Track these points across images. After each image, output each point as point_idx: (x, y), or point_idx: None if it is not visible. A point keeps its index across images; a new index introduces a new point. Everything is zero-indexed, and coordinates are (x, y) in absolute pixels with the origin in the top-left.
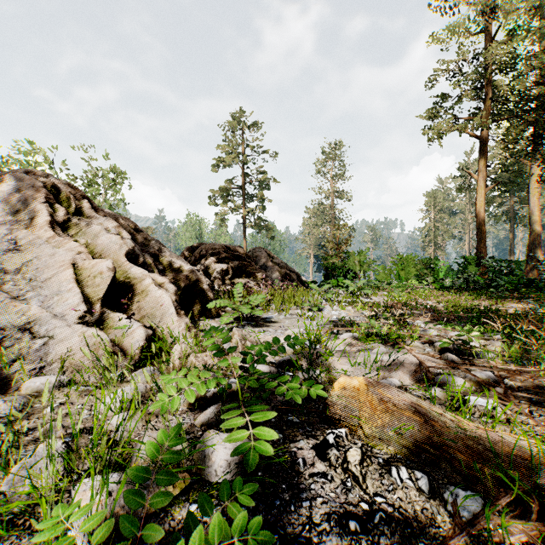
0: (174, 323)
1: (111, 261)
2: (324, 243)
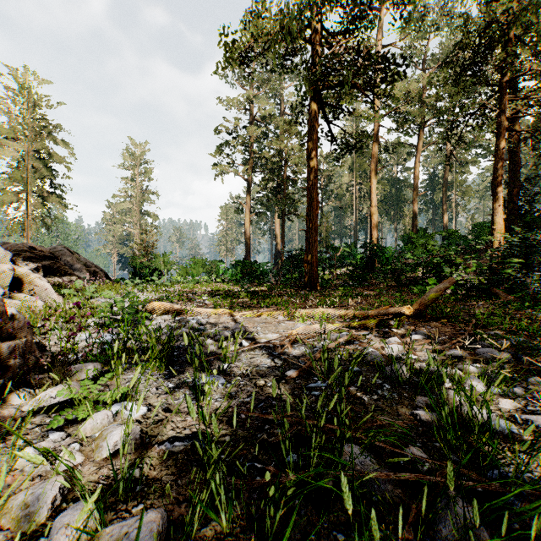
0: (56, 298)
1: (12, 265)
2: (133, 245)
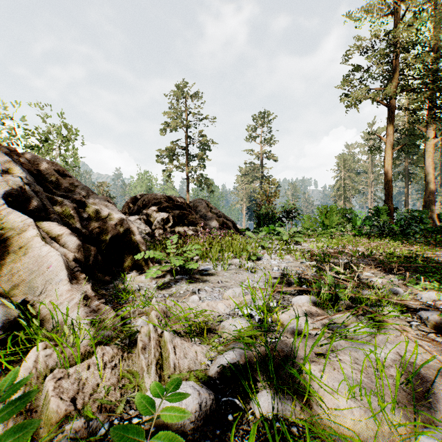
0: (62, 294)
1: None
2: (256, 196)
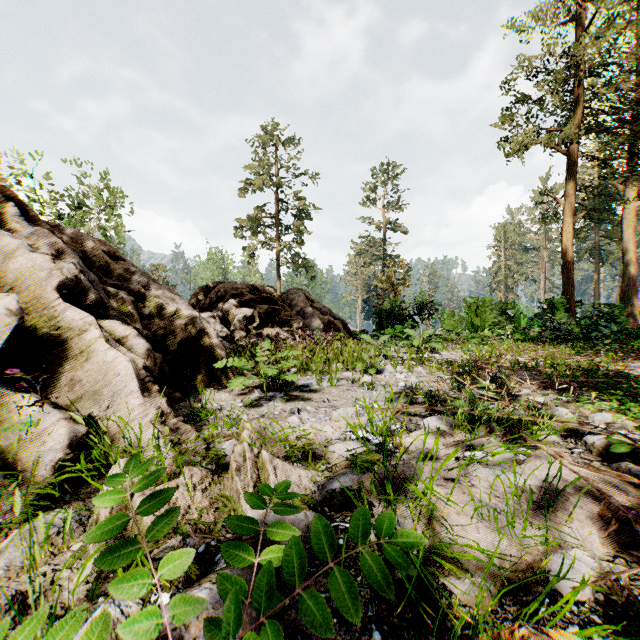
0: (134, 409)
1: (17, 298)
2: (377, 284)
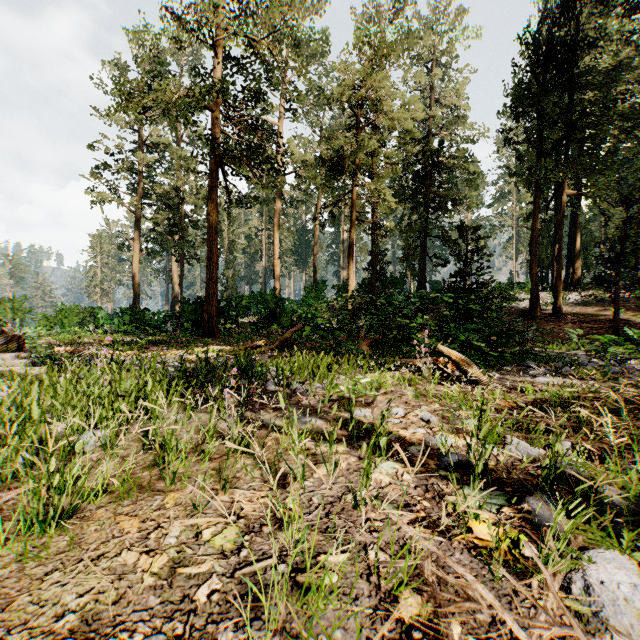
0: None
1: None
2: None
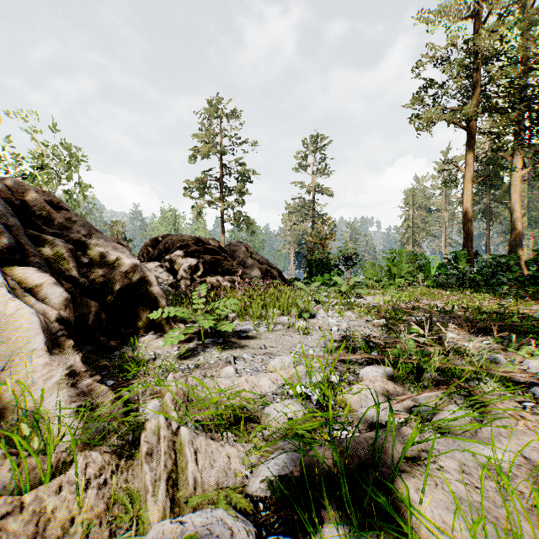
0: (36, 370)
1: None
2: (307, 238)
